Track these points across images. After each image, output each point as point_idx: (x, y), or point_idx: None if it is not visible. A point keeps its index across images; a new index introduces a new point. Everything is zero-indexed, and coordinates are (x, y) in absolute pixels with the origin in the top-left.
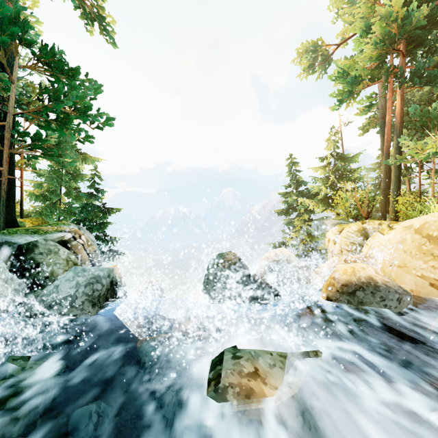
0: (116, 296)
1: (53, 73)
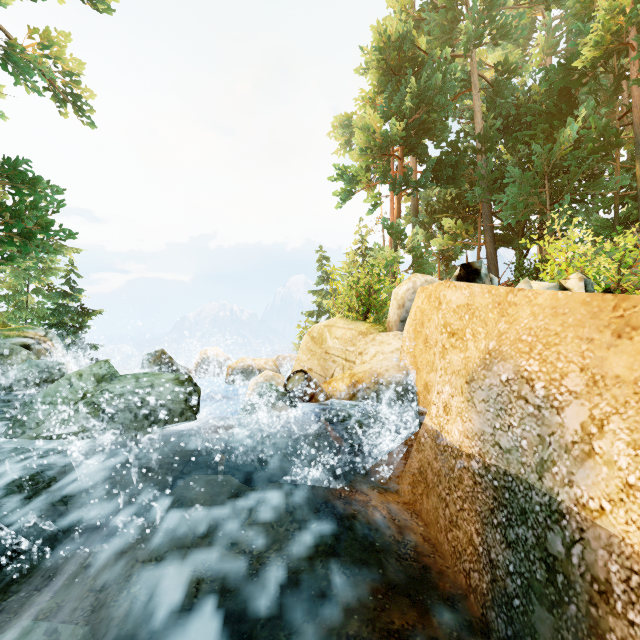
0: None
1: (15, 186)
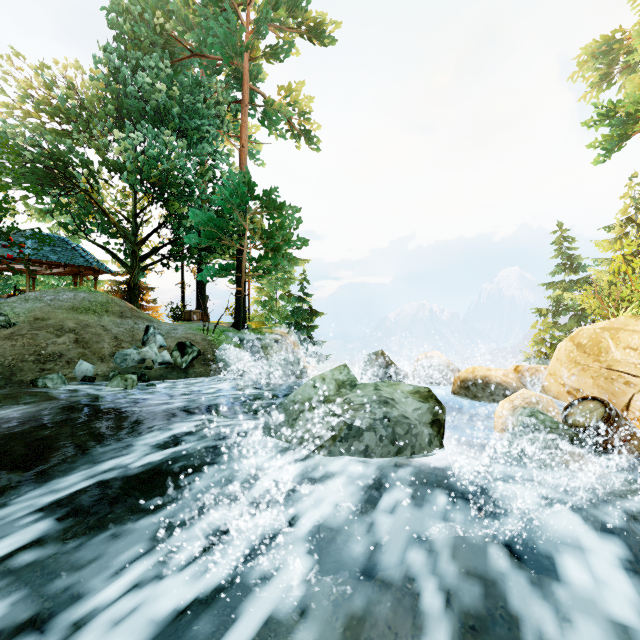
0: (304, 378)
1: (269, 213)
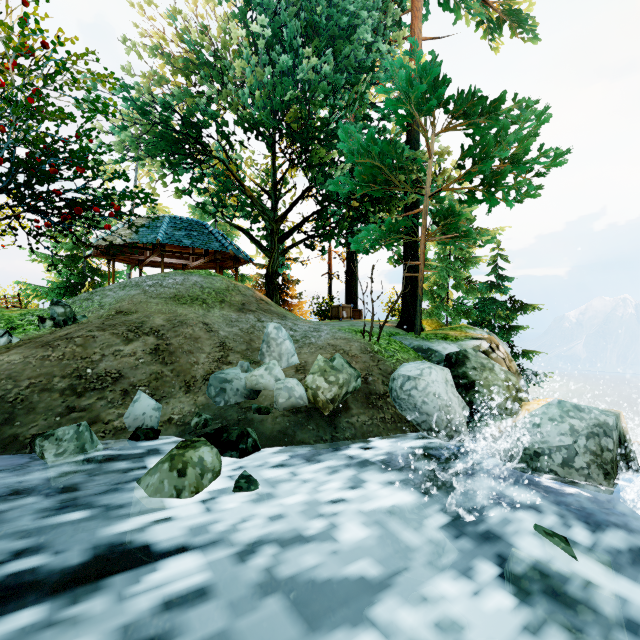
0: (625, 466)
1: (471, 124)
